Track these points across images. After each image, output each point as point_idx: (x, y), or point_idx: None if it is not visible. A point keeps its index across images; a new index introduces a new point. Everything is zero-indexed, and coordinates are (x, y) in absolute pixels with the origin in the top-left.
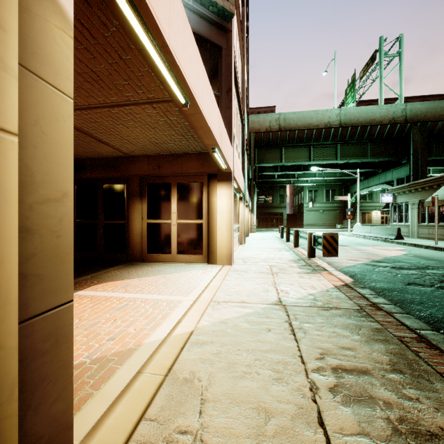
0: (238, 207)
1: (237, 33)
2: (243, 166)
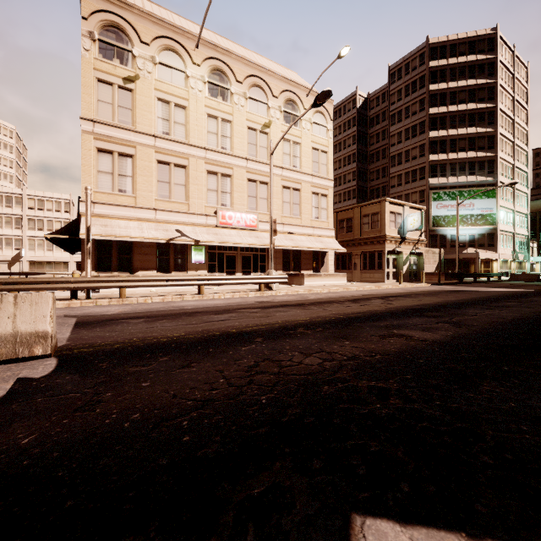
0: (509, 264)
1: (506, 210)
2: (513, 248)
